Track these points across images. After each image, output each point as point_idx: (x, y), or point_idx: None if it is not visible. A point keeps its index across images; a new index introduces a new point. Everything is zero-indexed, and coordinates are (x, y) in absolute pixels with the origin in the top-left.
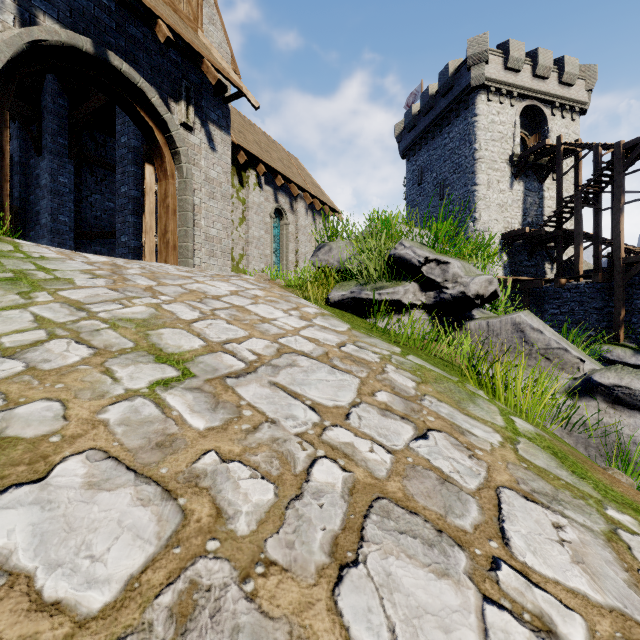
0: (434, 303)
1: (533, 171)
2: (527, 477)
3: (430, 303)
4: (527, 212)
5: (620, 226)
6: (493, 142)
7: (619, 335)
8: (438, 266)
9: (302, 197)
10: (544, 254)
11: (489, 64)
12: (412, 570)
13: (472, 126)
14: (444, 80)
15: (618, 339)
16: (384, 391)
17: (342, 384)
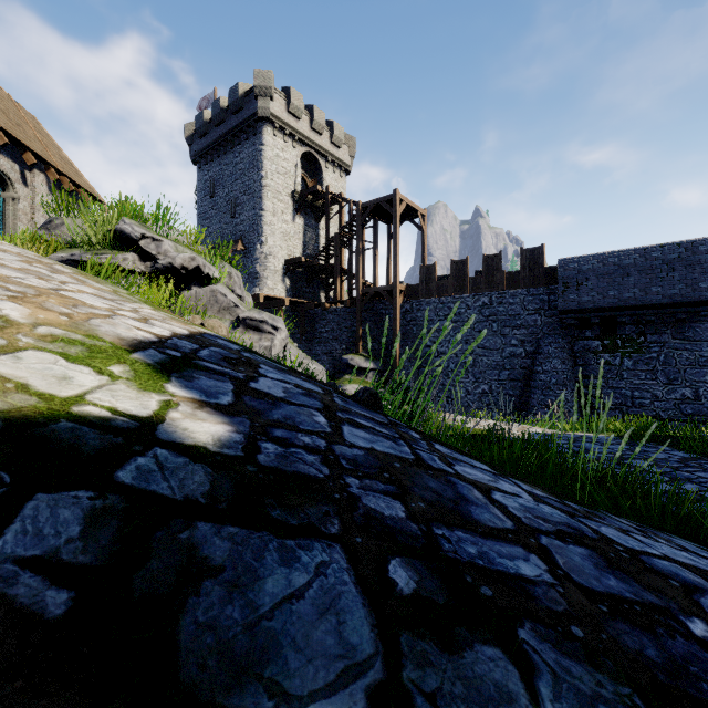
0: (152, 272)
1: (311, 210)
2: (108, 292)
3: (149, 272)
4: (307, 245)
5: (359, 265)
6: (278, 175)
7: (359, 347)
8: (154, 242)
9: (42, 169)
10: (320, 284)
11: (274, 101)
12: (6, 270)
13: (260, 153)
14: (234, 98)
15: (358, 350)
16: (42, 266)
17: (8, 256)
